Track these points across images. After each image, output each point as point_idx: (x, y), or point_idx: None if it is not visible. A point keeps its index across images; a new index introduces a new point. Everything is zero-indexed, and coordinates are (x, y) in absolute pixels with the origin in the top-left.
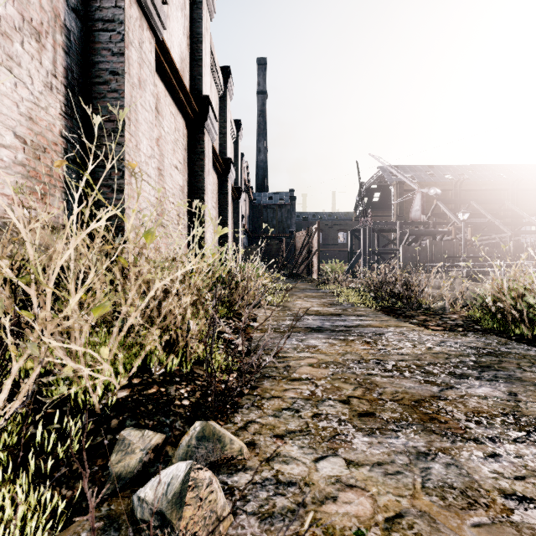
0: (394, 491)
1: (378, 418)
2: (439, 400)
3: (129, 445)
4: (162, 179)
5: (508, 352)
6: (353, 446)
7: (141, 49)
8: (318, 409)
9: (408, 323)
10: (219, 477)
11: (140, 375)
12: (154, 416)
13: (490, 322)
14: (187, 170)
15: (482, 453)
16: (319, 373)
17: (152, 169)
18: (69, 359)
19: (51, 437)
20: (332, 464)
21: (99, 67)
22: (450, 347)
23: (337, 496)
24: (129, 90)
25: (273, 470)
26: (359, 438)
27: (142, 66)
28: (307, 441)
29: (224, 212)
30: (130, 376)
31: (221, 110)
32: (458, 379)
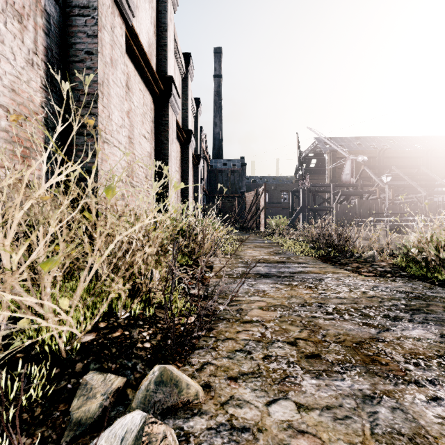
0: (345, 437)
1: (323, 360)
2: (378, 342)
3: (91, 389)
4: (132, 146)
5: (434, 296)
6: (303, 389)
7: (113, 33)
8: (268, 351)
9: (343, 270)
10: (175, 422)
11: (106, 319)
12: (117, 359)
13: (415, 269)
14: (154, 139)
15: (425, 396)
16: (268, 315)
17: (123, 137)
18: (38, 306)
19: (14, 384)
20: (283, 408)
21: (75, 47)
22: (382, 292)
23: (289, 443)
24: (102, 68)
25: (227, 414)
26: (308, 380)
27: (114, 48)
28: (259, 384)
29: (186, 175)
30: (97, 320)
31: (183, 90)
32: (393, 322)
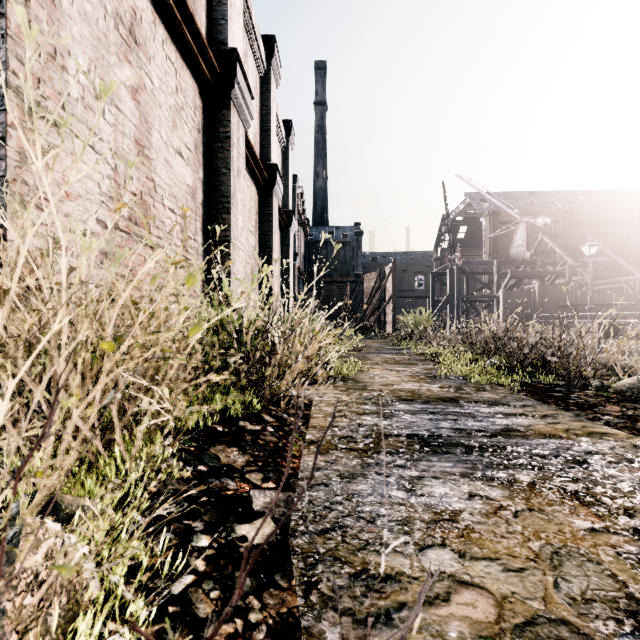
0: None
1: None
2: None
3: None
4: (147, 164)
5: None
6: None
7: None
8: None
9: (603, 425)
10: None
11: None
12: None
13: None
14: (202, 164)
15: None
16: None
17: (106, 125)
18: None
19: None
20: None
21: None
22: None
23: None
24: None
25: None
26: None
27: None
28: None
29: (268, 240)
30: None
31: (263, 98)
32: None
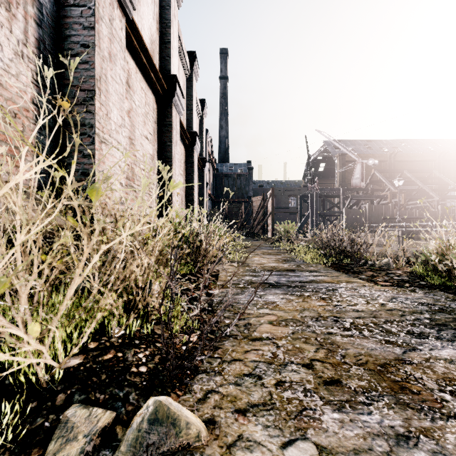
0: None
1: (345, 387)
2: (405, 364)
3: (72, 429)
4: (133, 148)
5: None
6: (323, 426)
7: (112, 26)
8: (281, 376)
9: (357, 279)
10: None
11: (97, 338)
12: (106, 388)
13: (435, 278)
14: (156, 141)
15: None
16: (279, 331)
17: (123, 137)
18: (15, 327)
19: None
20: (301, 452)
21: (71, 40)
22: (403, 304)
23: None
24: (99, 62)
25: None
26: (329, 414)
27: (113, 41)
28: (272, 418)
29: (191, 179)
30: (87, 339)
31: (188, 90)
32: (418, 339)
